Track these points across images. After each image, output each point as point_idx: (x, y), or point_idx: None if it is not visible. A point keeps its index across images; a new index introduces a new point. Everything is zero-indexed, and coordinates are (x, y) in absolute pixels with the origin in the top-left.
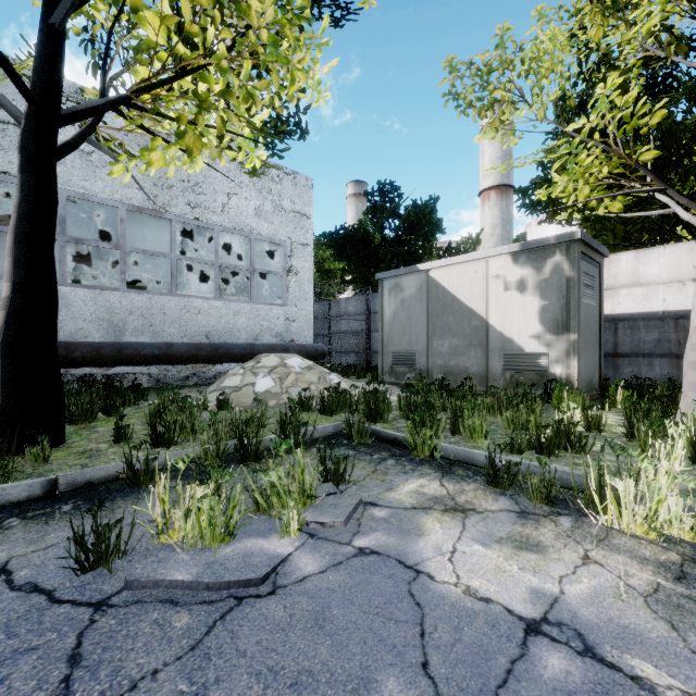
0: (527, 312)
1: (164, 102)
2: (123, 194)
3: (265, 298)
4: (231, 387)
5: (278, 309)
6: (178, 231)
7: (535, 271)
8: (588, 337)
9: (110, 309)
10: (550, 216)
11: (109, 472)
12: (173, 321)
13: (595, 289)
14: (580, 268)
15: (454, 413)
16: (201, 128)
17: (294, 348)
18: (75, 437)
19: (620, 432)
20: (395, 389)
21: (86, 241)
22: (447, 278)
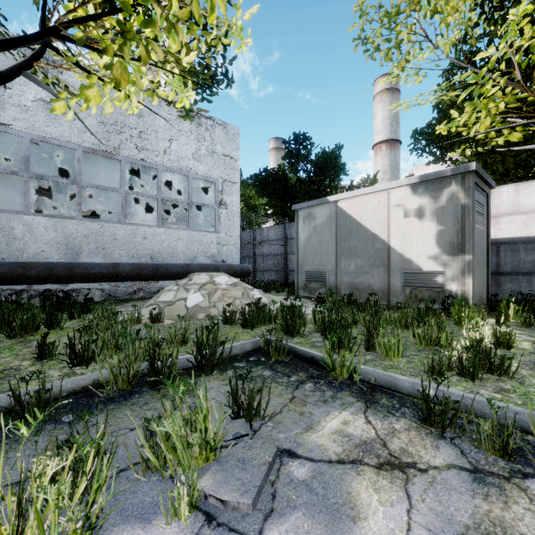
0: (425, 236)
1: (97, 41)
2: (79, 138)
3: (202, 227)
4: (165, 302)
5: (212, 235)
6: (133, 173)
7: (432, 200)
8: (479, 258)
9: (68, 234)
10: (438, 158)
11: (0, 404)
12: (122, 245)
13: (484, 216)
14: (474, 196)
15: (367, 330)
16: (127, 59)
17: (223, 267)
18: (5, 353)
19: (527, 348)
20: (308, 303)
21: (47, 177)
22: (353, 208)
